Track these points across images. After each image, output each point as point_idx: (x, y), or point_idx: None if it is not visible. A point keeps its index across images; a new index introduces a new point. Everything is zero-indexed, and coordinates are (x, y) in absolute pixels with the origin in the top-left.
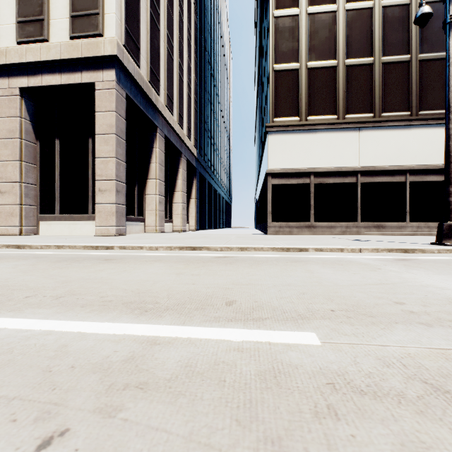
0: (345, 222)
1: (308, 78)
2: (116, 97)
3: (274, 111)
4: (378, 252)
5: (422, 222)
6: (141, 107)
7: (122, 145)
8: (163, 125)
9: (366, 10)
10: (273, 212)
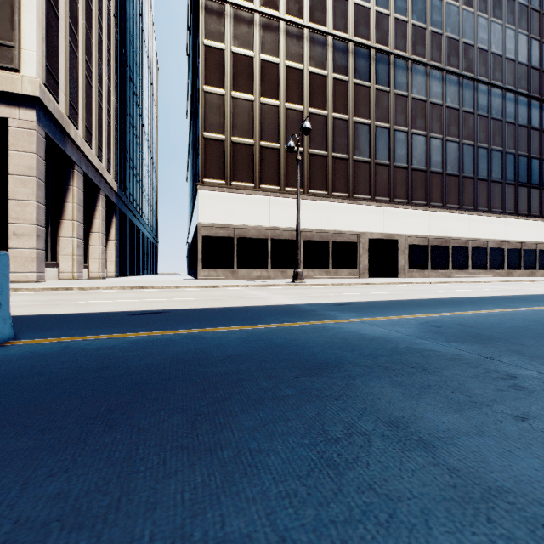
0: (260, 269)
1: (232, 150)
2: (37, 138)
3: (204, 173)
4: (257, 287)
5: (310, 270)
6: (60, 145)
7: (42, 187)
8: (81, 160)
9: (275, 107)
10: (203, 260)
